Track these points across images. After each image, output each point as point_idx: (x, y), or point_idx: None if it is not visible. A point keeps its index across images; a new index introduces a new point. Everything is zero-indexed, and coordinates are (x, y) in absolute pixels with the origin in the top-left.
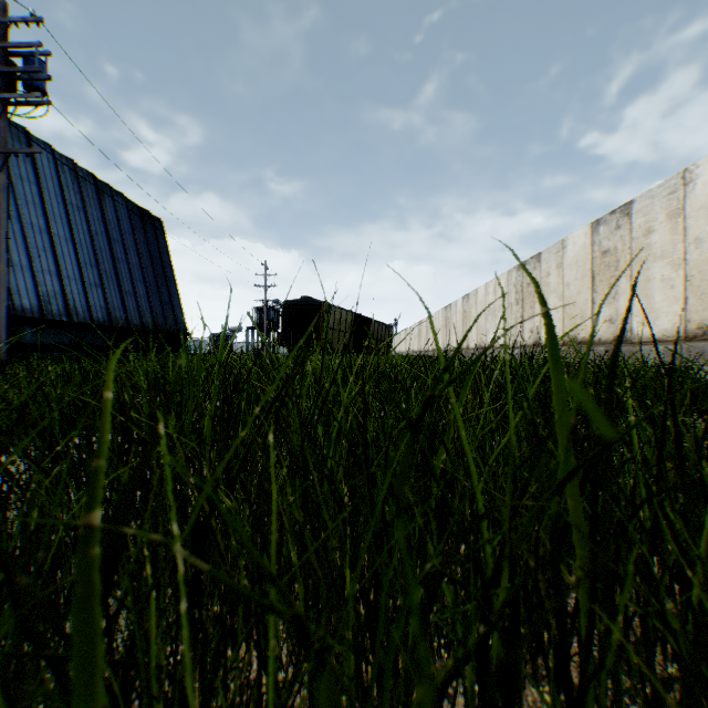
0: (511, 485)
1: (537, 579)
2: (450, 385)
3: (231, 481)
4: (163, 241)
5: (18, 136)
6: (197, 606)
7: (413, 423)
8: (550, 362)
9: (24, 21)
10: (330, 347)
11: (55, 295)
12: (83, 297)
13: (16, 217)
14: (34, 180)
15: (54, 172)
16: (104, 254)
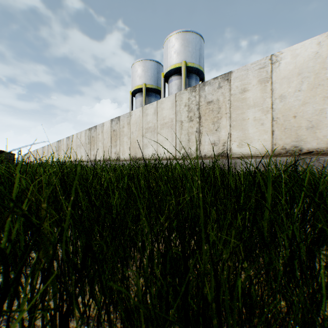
0: None
1: None
2: None
3: None
4: None
5: None
6: None
7: None
8: None
9: None
10: None
11: None
12: None
13: None
14: None
15: None
16: None
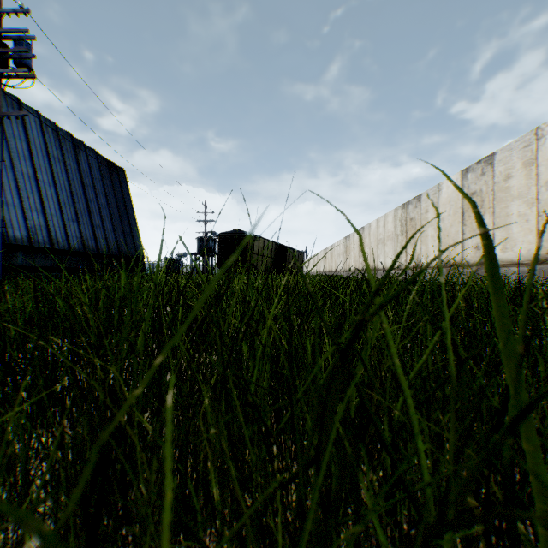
0: (454, 421)
1: (488, 531)
2: (380, 309)
3: (163, 394)
4: (125, 186)
5: (11, 104)
6: (124, 523)
7: (341, 348)
8: (488, 285)
9: (14, 12)
10: (255, 269)
11: (41, 228)
12: (62, 229)
13: (9, 167)
14: (24, 138)
15: (40, 131)
16: (79, 196)
